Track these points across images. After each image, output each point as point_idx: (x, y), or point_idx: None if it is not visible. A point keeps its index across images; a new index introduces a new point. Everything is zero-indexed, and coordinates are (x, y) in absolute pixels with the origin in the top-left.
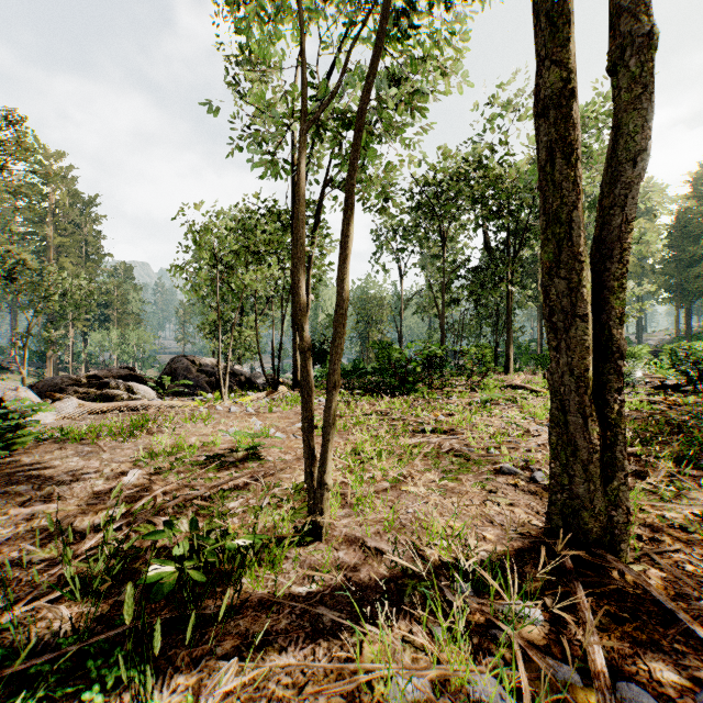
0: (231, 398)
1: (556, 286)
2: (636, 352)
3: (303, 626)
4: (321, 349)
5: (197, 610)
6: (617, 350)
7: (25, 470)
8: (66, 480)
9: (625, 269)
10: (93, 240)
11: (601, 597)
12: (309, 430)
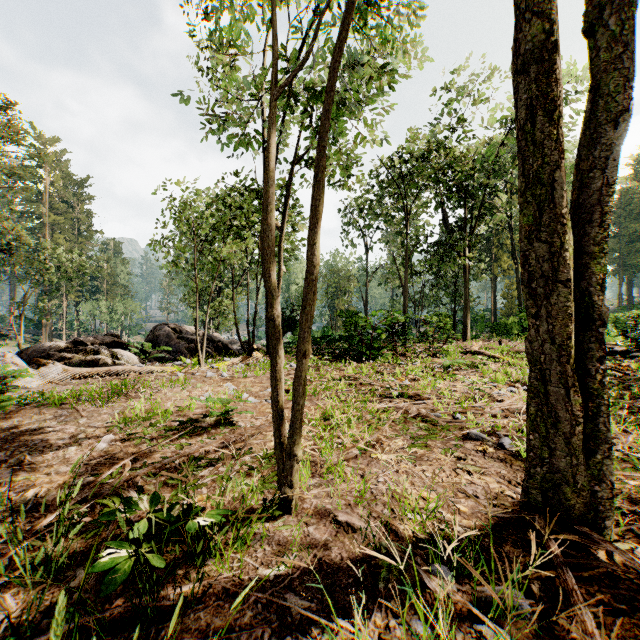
0: (208, 363)
1: (536, 250)
2: None
3: (270, 619)
4: (292, 318)
5: (154, 600)
6: (599, 318)
7: (2, 436)
8: (40, 446)
9: (606, 233)
10: (85, 218)
11: (590, 581)
12: (278, 399)
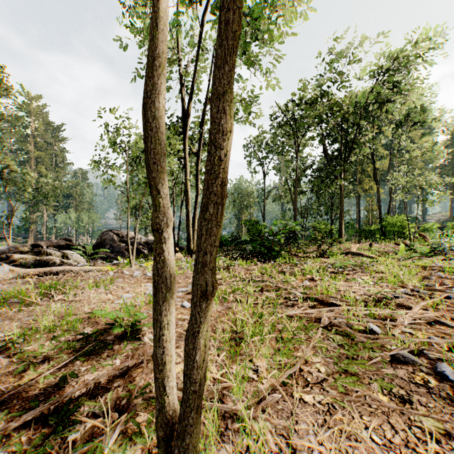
0: (139, 262)
1: None
2: (428, 227)
3: None
4: None
5: None
6: None
7: None
8: None
9: None
10: (60, 153)
11: None
12: (163, 360)
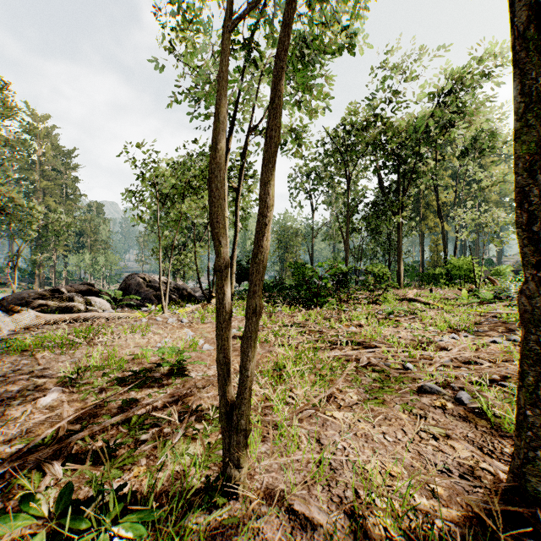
0: (171, 309)
1: (539, 184)
2: (501, 270)
3: None
4: (248, 269)
5: None
6: None
7: None
8: None
9: None
10: (72, 183)
11: None
12: (224, 361)
